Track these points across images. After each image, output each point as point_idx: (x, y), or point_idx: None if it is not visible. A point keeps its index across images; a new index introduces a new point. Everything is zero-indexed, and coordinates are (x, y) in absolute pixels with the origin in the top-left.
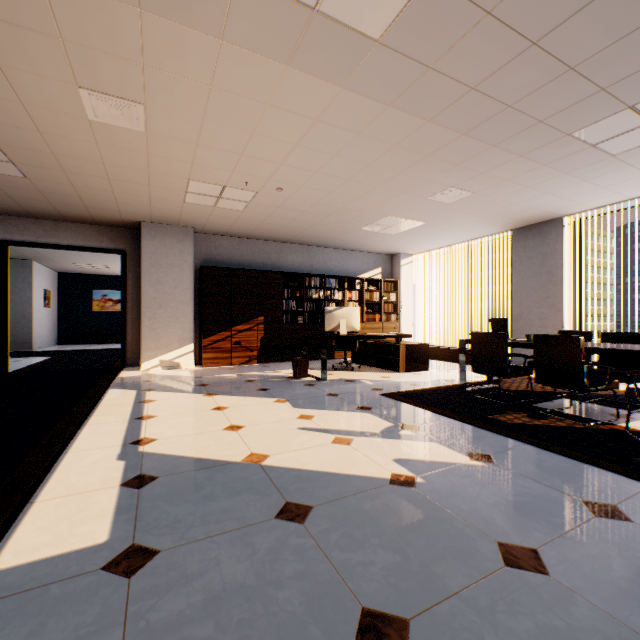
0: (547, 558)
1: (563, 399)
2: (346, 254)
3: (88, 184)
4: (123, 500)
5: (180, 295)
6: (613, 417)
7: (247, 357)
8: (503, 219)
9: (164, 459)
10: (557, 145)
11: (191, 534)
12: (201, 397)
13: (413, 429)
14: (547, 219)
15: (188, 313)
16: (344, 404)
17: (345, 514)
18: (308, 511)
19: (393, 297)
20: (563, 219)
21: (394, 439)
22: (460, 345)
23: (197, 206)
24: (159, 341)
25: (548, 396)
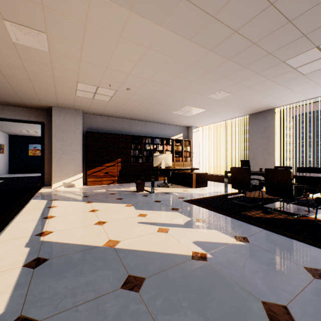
0: (294, 313)
1: (278, 202)
2: (164, 126)
3: (18, 83)
4: (21, 278)
5: (74, 147)
6: (306, 212)
7: (112, 180)
8: (245, 108)
9: (55, 246)
10: (276, 68)
11: (63, 305)
12: (84, 204)
13: (202, 221)
14: (267, 109)
15: (79, 157)
16: (164, 207)
17: (165, 283)
18: (142, 282)
19: (188, 149)
20: (275, 109)
21: (192, 228)
22: (225, 174)
23: (83, 98)
24: (62, 172)
25: (270, 200)
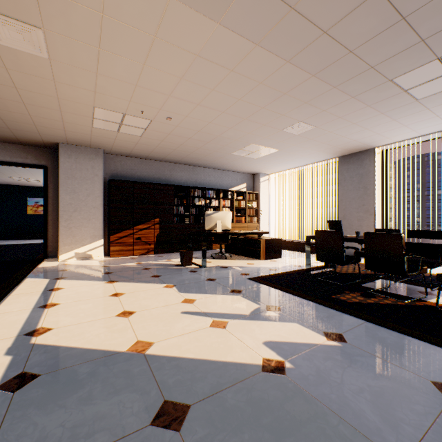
0: None
1: (381, 280)
2: (221, 173)
3: (6, 107)
4: None
5: (92, 201)
6: (422, 294)
7: (146, 249)
8: (333, 148)
9: (52, 352)
10: (380, 89)
11: None
12: (103, 284)
13: (276, 310)
14: (363, 149)
15: (98, 216)
16: (220, 288)
17: (222, 414)
18: (185, 412)
19: (255, 204)
20: (374, 149)
21: (262, 321)
22: (306, 240)
23: (104, 131)
24: (74, 238)
25: (370, 277)
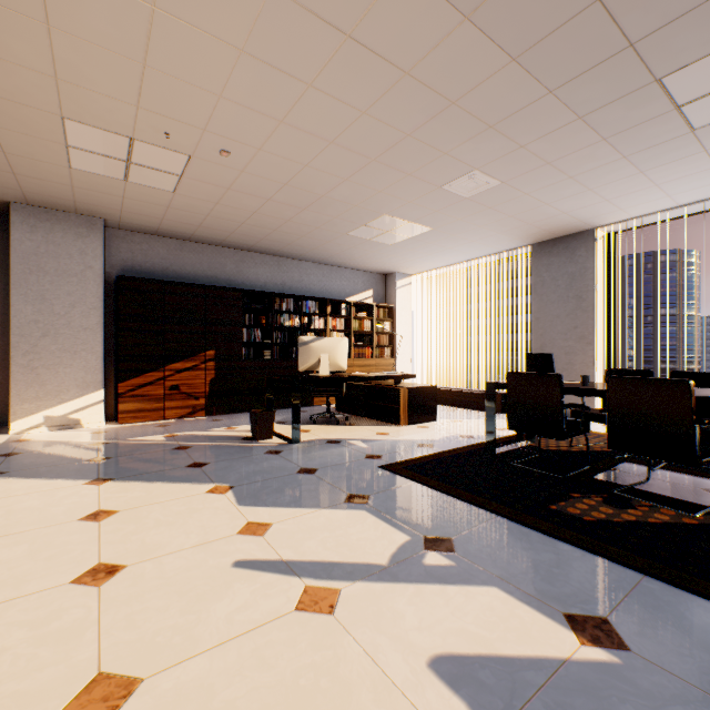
0: None
1: (626, 464)
2: (329, 271)
3: None
4: None
5: (80, 318)
6: None
7: (189, 407)
8: (526, 228)
9: None
10: (634, 101)
11: None
12: (78, 488)
13: (446, 549)
14: (576, 231)
15: (94, 345)
16: (325, 491)
17: None
18: None
19: (388, 327)
20: (595, 231)
21: (418, 583)
22: (488, 390)
23: (96, 177)
24: (43, 387)
25: (605, 459)
